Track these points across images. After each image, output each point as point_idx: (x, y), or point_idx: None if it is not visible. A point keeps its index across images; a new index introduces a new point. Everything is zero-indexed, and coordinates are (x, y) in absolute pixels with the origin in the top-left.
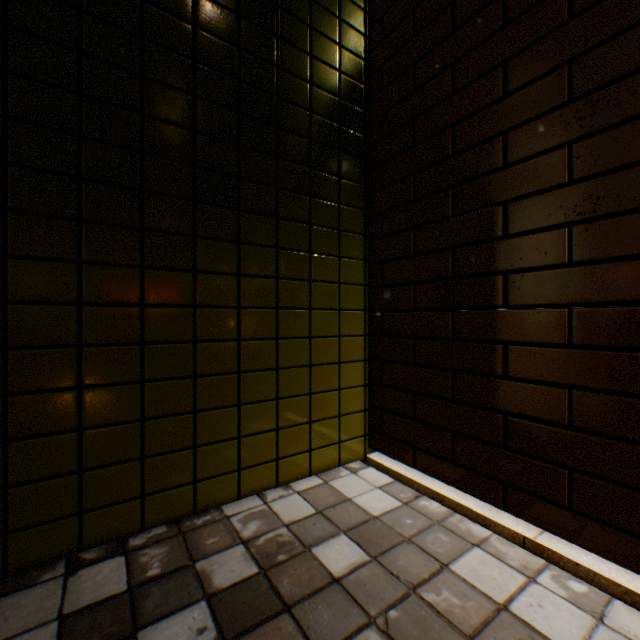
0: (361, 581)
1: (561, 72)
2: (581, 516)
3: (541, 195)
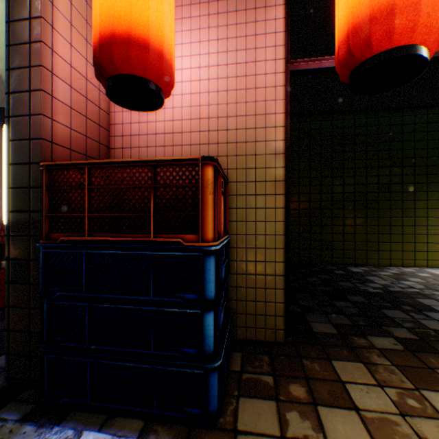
0: (428, 276)
1: None
2: None
3: None
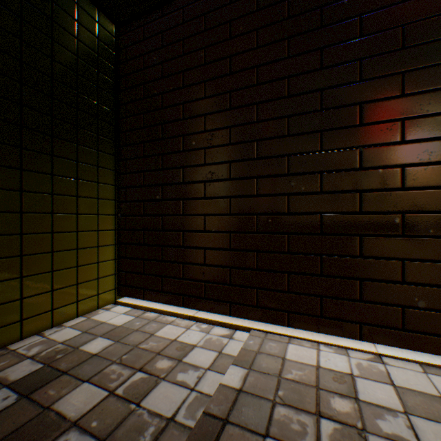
0: (109, 351)
1: (202, 118)
2: (208, 299)
3: (196, 167)
